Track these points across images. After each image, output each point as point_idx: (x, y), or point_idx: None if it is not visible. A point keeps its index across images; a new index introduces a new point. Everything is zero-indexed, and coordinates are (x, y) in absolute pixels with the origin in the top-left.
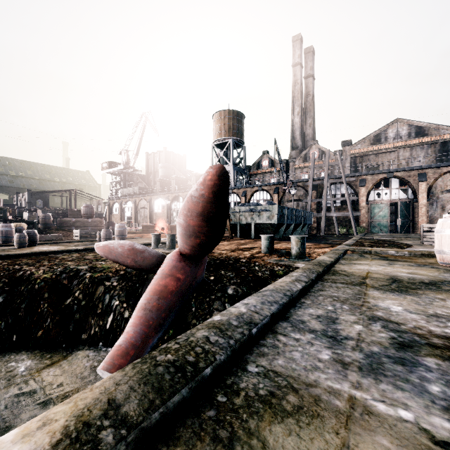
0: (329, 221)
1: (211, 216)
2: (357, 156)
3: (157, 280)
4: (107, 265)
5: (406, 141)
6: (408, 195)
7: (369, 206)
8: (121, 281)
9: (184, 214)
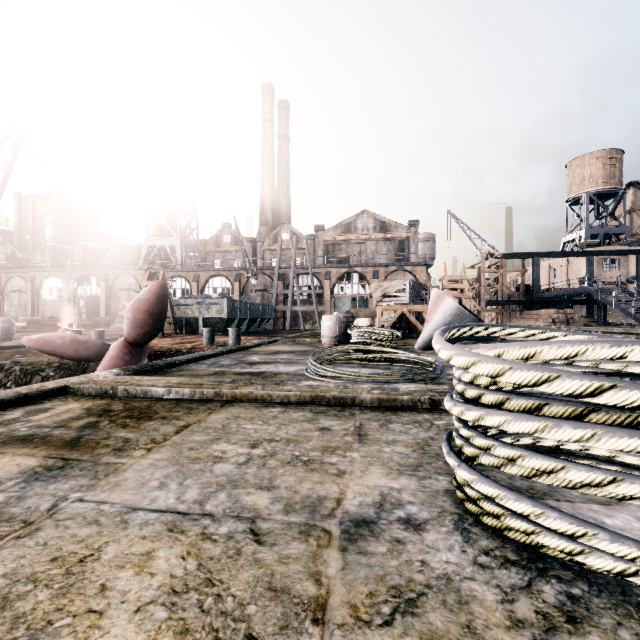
0: (296, 315)
1: (154, 312)
2: (330, 244)
3: (106, 361)
4: (32, 360)
5: (372, 235)
6: (366, 291)
7: (334, 300)
8: (58, 371)
9: (133, 311)
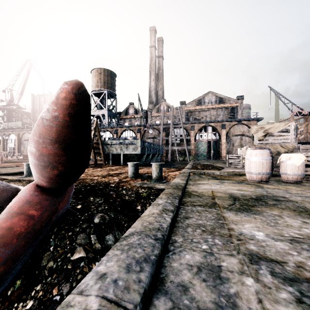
0: (173, 152)
1: (69, 143)
2: (189, 111)
3: None
4: None
5: (214, 105)
6: (216, 137)
7: (196, 143)
8: None
9: (35, 140)
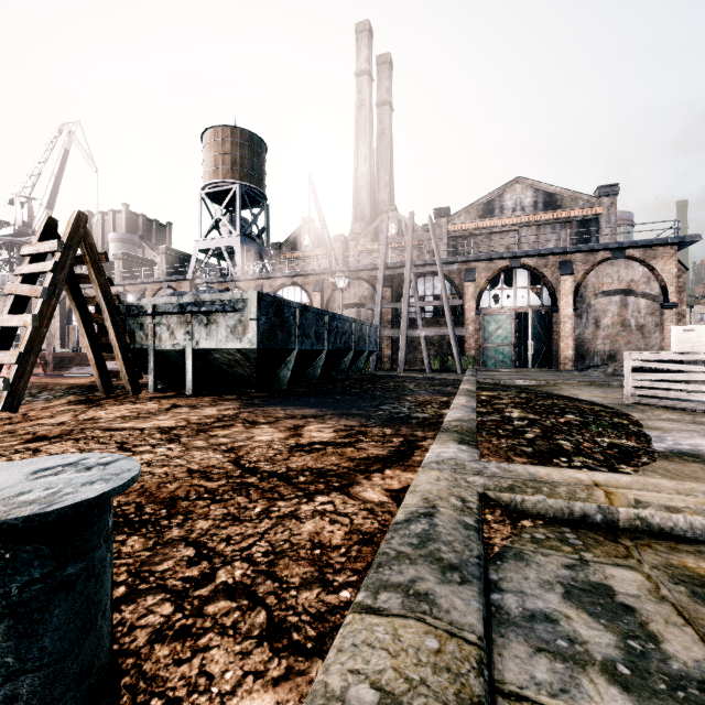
0: (414, 345)
1: None
2: (459, 236)
3: None
4: None
5: (531, 215)
6: (543, 300)
7: (481, 318)
8: None
9: None
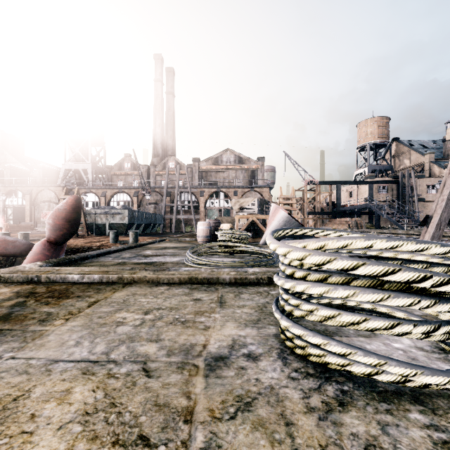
0: (180, 221)
1: (71, 219)
2: (203, 171)
3: (31, 256)
4: None
5: (233, 166)
6: (229, 205)
7: (207, 211)
8: None
9: (53, 218)
